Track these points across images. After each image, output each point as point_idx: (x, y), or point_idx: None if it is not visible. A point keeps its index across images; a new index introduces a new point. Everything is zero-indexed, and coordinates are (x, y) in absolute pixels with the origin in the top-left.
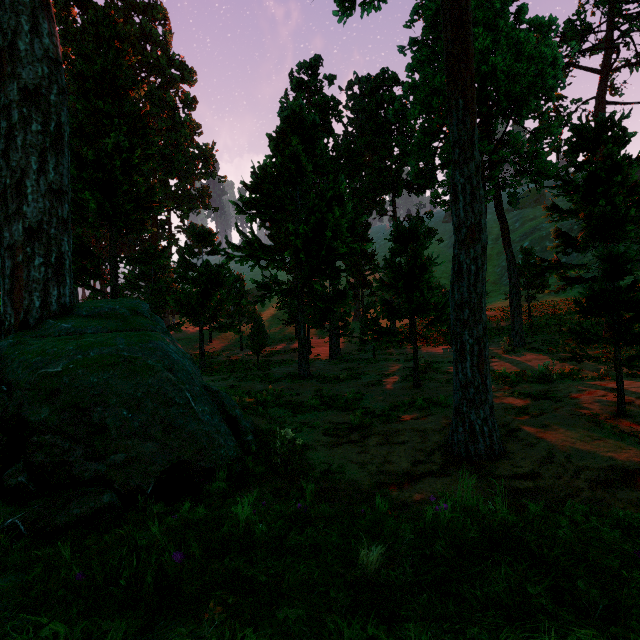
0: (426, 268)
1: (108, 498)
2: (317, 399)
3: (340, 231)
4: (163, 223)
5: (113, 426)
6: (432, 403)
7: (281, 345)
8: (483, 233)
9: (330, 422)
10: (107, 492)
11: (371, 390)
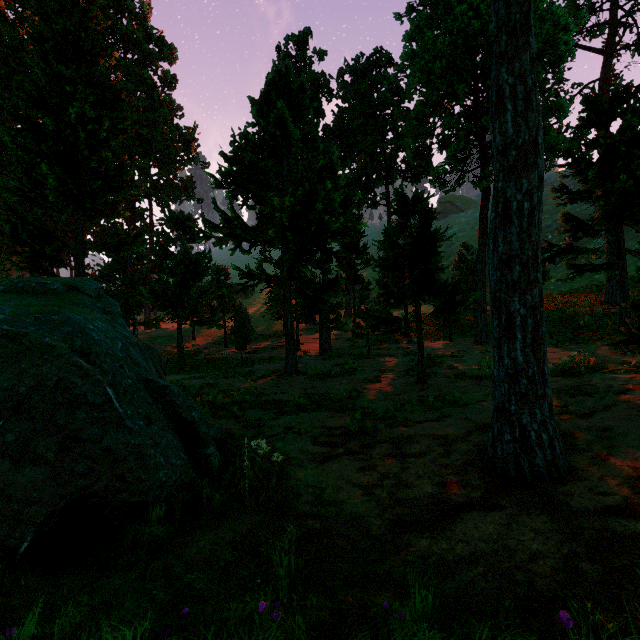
0: (434, 241)
1: None
2: (305, 398)
3: (332, 206)
4: (142, 212)
5: None
6: (445, 401)
7: (268, 342)
8: (540, 157)
9: (321, 426)
10: None
11: (368, 387)
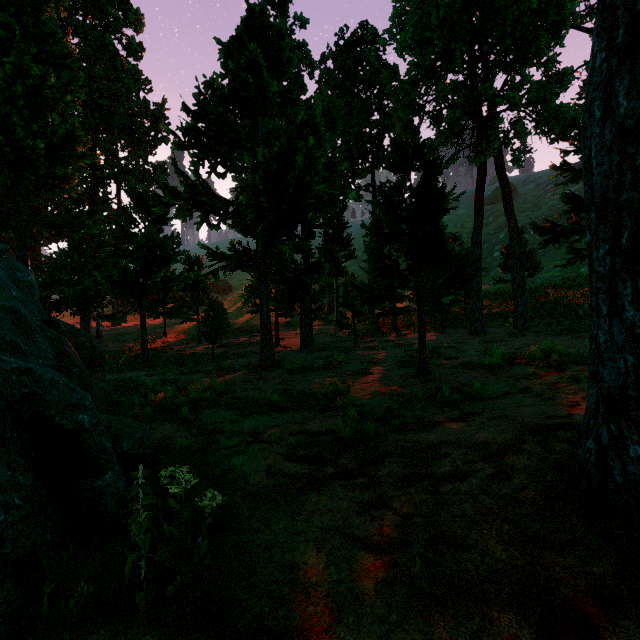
0: (442, 197)
1: None
2: (281, 394)
3: (314, 168)
4: (106, 195)
5: None
6: (463, 394)
7: (246, 337)
8: None
9: (300, 431)
10: None
11: (359, 380)
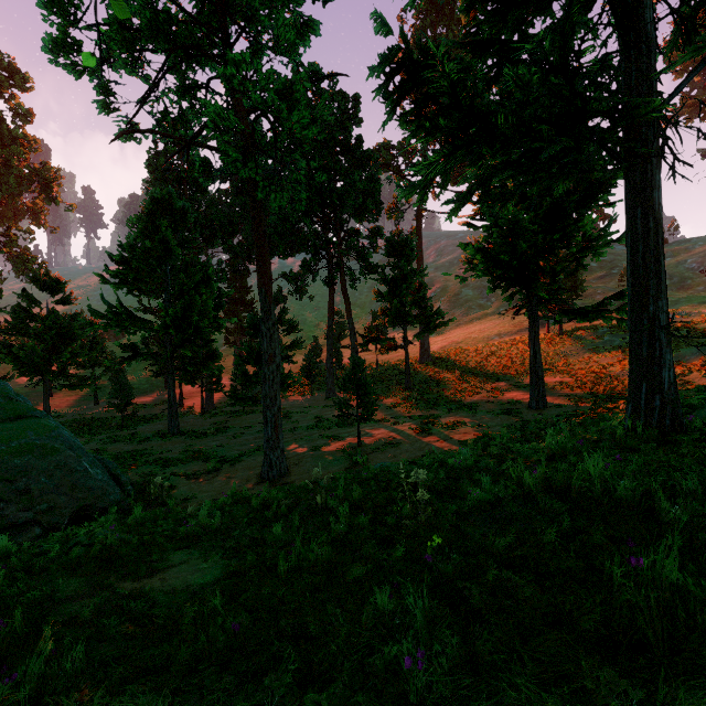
0: None
1: (39, 531)
2: (184, 454)
3: (207, 310)
4: None
5: (36, 489)
6: None
7: (148, 397)
8: (277, 358)
9: (192, 470)
10: (37, 528)
11: (231, 442)
